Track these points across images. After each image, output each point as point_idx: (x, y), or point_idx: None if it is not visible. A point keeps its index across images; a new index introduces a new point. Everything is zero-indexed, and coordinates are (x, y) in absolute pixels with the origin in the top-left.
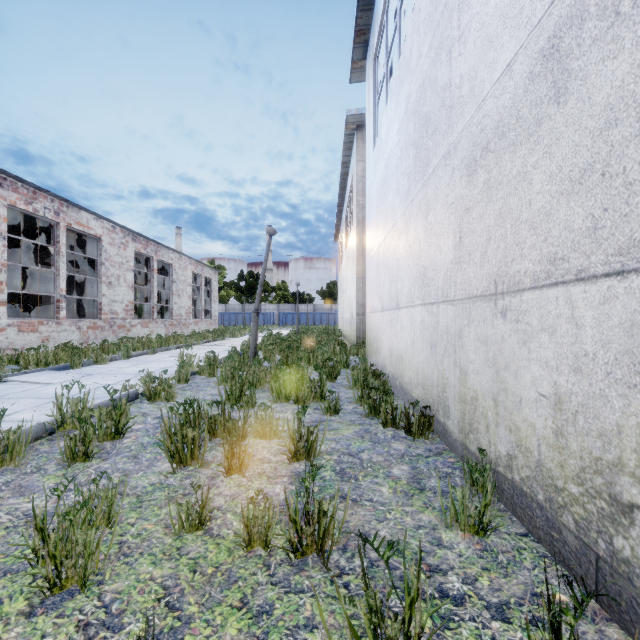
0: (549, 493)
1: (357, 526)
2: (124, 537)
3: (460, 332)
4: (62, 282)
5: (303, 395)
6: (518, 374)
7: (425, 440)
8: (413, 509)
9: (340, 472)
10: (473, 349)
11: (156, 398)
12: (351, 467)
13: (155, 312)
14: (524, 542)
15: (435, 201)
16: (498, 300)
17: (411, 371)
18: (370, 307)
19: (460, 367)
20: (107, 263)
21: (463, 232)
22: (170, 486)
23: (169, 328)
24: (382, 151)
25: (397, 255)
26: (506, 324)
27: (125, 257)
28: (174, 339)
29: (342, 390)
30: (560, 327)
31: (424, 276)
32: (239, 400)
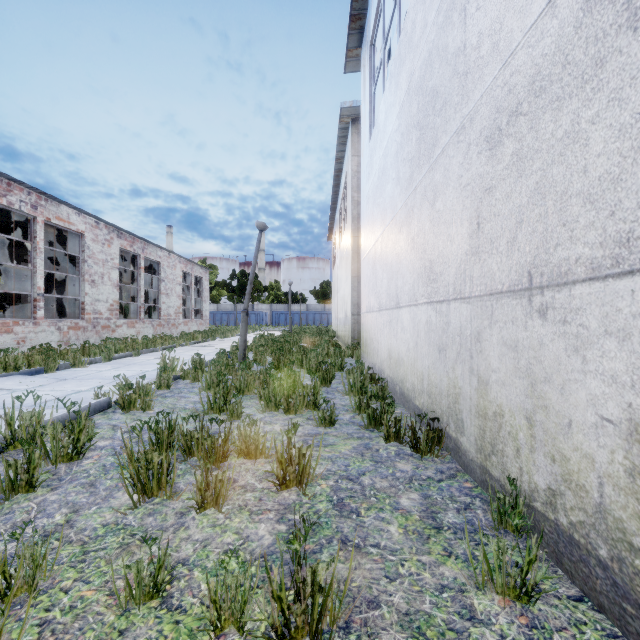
0: (618, 551)
1: (362, 588)
2: (50, 613)
3: (478, 335)
4: (40, 280)
5: (295, 403)
6: (566, 389)
7: (434, 458)
8: (431, 559)
9: (338, 504)
10: (497, 355)
11: (131, 407)
12: (351, 496)
13: (142, 312)
14: (581, 611)
15: (444, 185)
16: (534, 296)
17: (414, 377)
18: (366, 306)
19: (478, 376)
20: (90, 260)
21: (482, 217)
22: (127, 527)
23: (157, 328)
24: (379, 140)
25: (397, 250)
26: (546, 326)
27: (110, 254)
28: (161, 340)
29: (337, 396)
30: (638, 330)
31: (430, 271)
32: (224, 409)
